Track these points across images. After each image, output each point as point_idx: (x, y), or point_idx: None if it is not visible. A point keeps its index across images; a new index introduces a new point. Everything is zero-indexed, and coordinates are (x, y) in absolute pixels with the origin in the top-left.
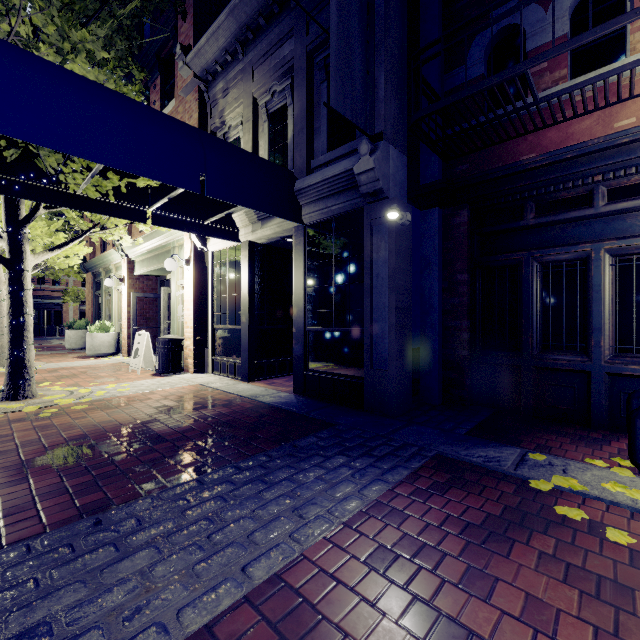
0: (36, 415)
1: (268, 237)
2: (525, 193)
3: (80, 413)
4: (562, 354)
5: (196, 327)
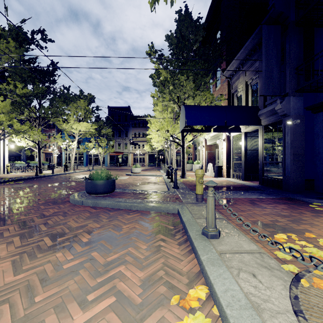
0: (188, 181)
1: (251, 130)
2: None
3: None
4: None
5: (227, 162)
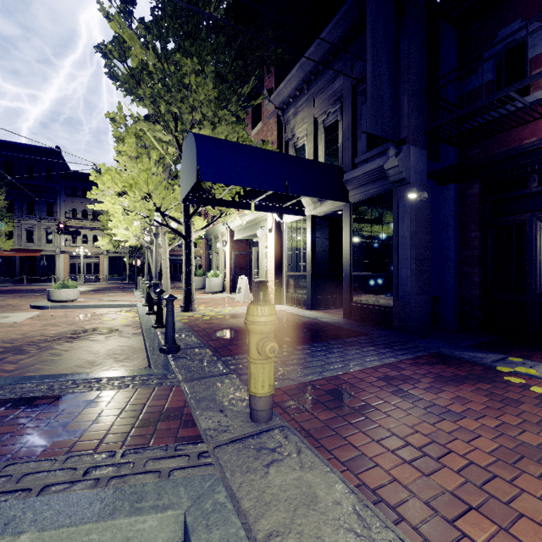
0: (201, 319)
1: (324, 212)
2: (528, 168)
3: (221, 319)
4: None
5: (276, 274)
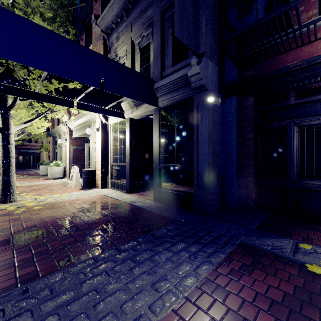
0: (13, 212)
1: (140, 115)
2: (289, 85)
3: (37, 211)
4: (313, 180)
5: (102, 164)
